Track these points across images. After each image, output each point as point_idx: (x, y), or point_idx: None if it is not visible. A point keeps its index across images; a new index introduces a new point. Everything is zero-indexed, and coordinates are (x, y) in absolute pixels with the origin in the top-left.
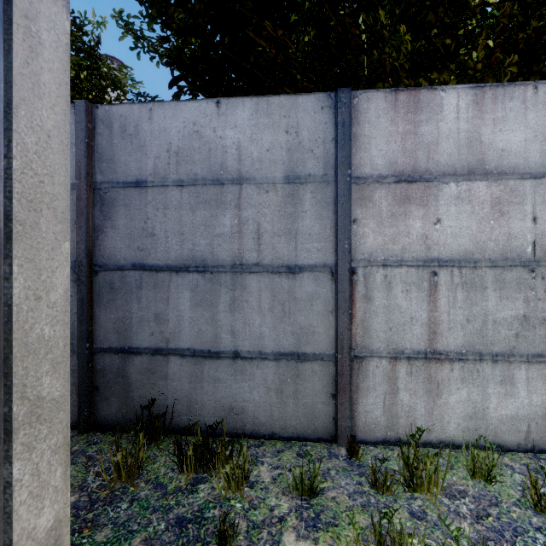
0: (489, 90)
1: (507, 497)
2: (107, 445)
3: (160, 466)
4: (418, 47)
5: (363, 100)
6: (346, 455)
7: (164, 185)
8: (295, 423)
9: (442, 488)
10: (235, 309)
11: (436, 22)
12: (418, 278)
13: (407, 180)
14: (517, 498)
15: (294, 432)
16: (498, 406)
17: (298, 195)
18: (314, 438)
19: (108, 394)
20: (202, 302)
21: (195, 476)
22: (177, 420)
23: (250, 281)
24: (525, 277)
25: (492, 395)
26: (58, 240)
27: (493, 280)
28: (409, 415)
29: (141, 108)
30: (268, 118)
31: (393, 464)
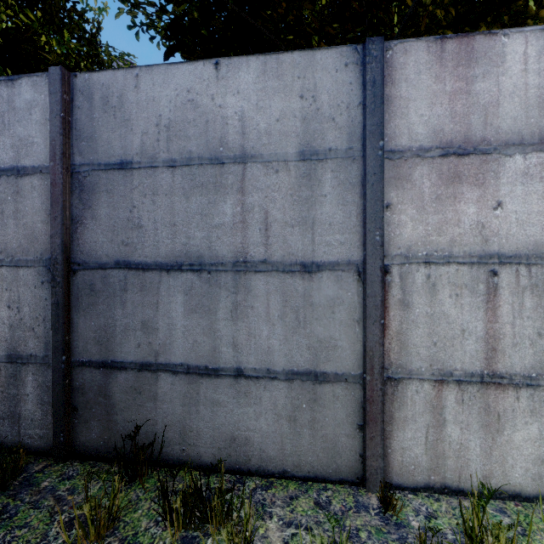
0: None
1: None
2: (83, 481)
3: (142, 516)
4: None
5: (399, 52)
6: (379, 507)
7: (152, 166)
8: (312, 460)
9: None
10: (238, 316)
11: None
12: (471, 279)
13: (457, 153)
14: None
15: (311, 471)
16: None
17: (315, 175)
18: (336, 479)
19: (88, 416)
20: (198, 307)
21: (184, 534)
22: (167, 450)
23: (256, 282)
24: None
25: None
26: None
27: None
28: (460, 456)
29: (125, 75)
30: (278, 80)
31: (443, 524)
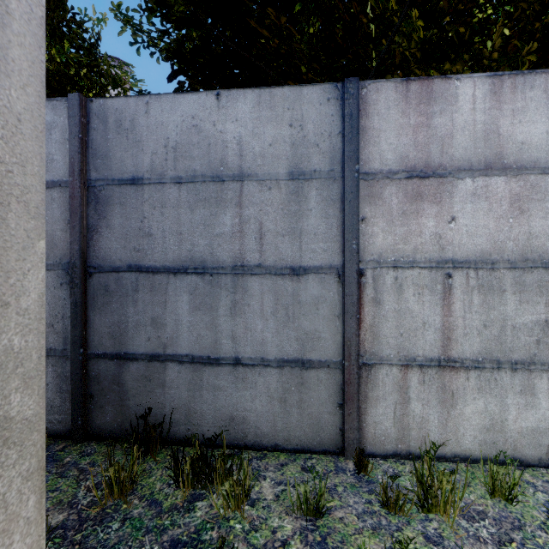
0: (507, 79)
1: (530, 520)
2: (101, 457)
3: (156, 480)
4: (429, 36)
5: (372, 90)
6: (354, 470)
7: (161, 182)
8: (300, 434)
9: (459, 508)
10: (236, 313)
11: (449, 9)
12: (431, 280)
13: (419, 176)
14: (542, 521)
15: (299, 444)
16: (518, 418)
17: (302, 192)
18: (319, 450)
19: (103, 402)
20: (201, 305)
21: (193, 492)
22: (174, 430)
23: (252, 283)
24: (546, 279)
25: (511, 406)
26: (31, 238)
27: (512, 282)
28: (422, 427)
29: (137, 102)
30: (271, 110)
31: (405, 480)
